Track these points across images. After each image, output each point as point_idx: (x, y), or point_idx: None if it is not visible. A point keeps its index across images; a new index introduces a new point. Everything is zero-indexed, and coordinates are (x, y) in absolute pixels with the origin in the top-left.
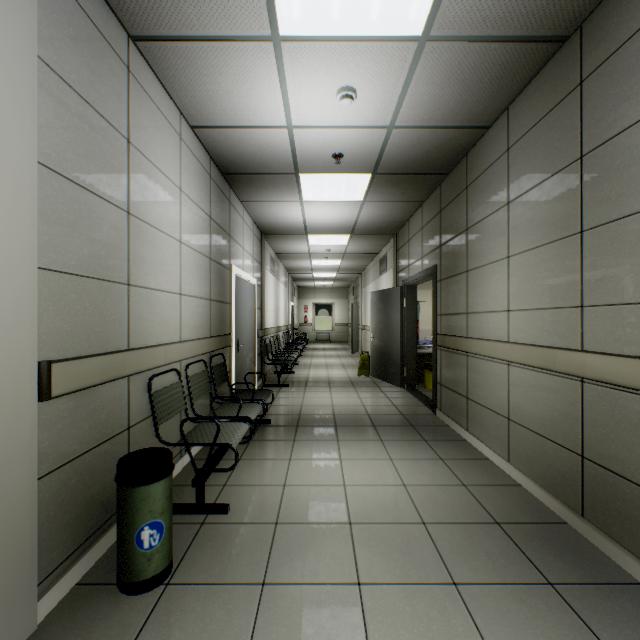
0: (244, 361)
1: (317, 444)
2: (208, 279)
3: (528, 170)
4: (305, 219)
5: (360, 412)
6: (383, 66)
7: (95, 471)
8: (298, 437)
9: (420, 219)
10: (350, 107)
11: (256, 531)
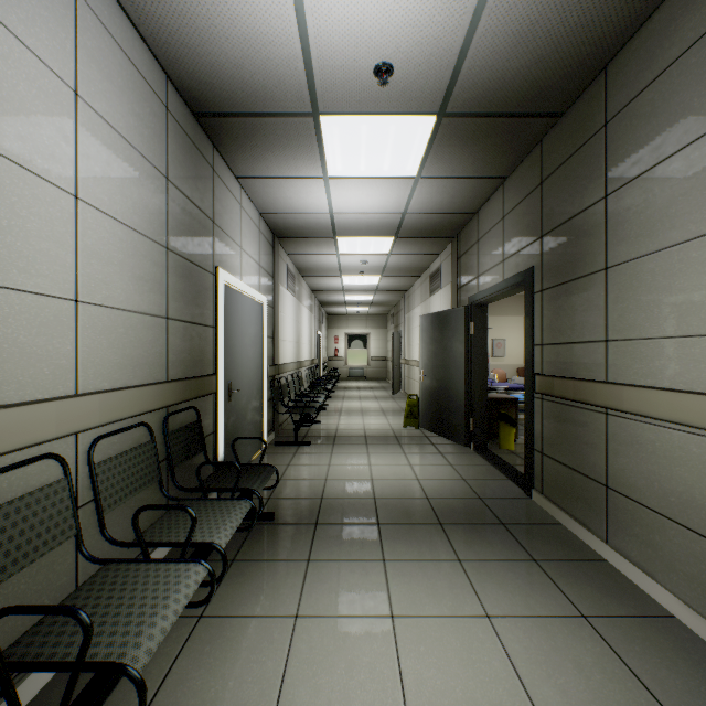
0: (242, 413)
1: (348, 571)
2: (161, 282)
3: None
4: (332, 210)
5: (414, 493)
6: None
7: None
8: (316, 552)
9: (499, 205)
10: None
11: None
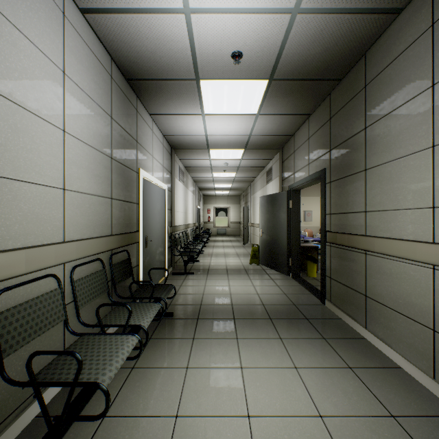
0: (153, 254)
1: (216, 344)
2: (108, 178)
3: None
4: (207, 134)
5: (255, 302)
6: None
7: None
8: (198, 334)
9: (306, 131)
10: None
11: None
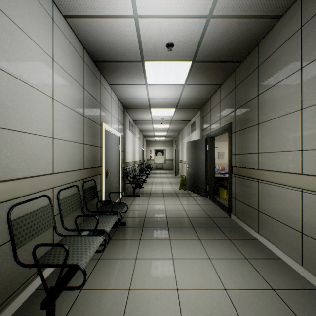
0: (111, 182)
1: (156, 243)
2: (81, 129)
3: None
4: (149, 98)
5: (183, 215)
6: None
7: None
8: (143, 237)
9: (219, 96)
10: None
11: None
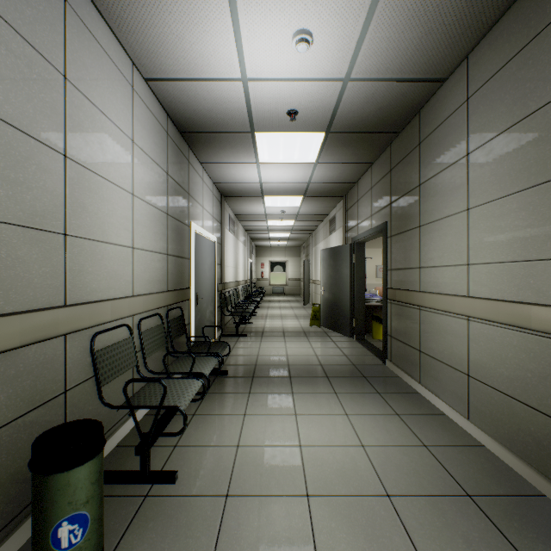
0: (204, 313)
1: (272, 397)
2: (165, 234)
3: (492, 117)
4: (261, 181)
5: (313, 362)
6: (342, 3)
7: (16, 446)
8: (253, 389)
9: (369, 180)
10: (306, 55)
11: (204, 507)
